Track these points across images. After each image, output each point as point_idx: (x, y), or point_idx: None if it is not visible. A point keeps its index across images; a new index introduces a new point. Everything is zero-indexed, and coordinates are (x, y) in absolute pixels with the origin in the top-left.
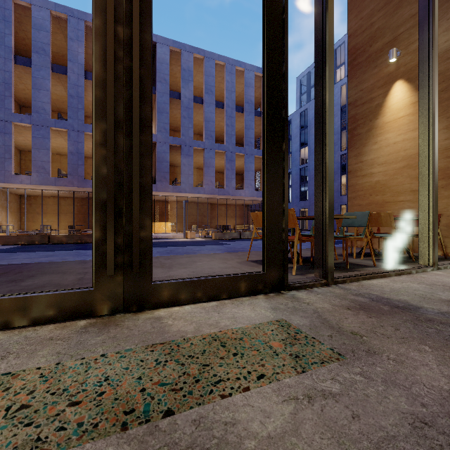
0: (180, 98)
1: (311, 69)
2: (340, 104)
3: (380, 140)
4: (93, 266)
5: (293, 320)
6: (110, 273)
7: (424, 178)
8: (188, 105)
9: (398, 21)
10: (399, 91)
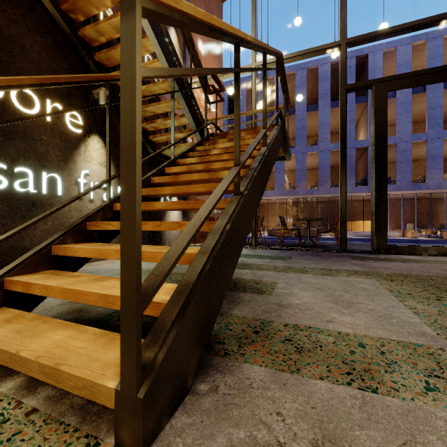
0: (394, 96)
1: None
2: None
3: None
4: None
5: None
6: None
7: None
8: (404, 100)
9: None
10: None
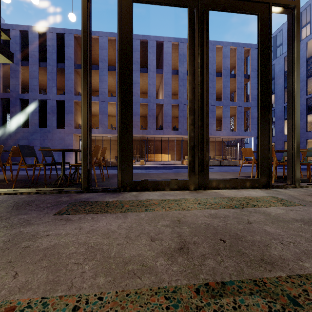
0: (178, 74)
1: (277, 32)
2: (306, 56)
3: None
4: (188, 171)
5: (278, 196)
6: (196, 173)
7: None
8: (183, 78)
9: None
10: None
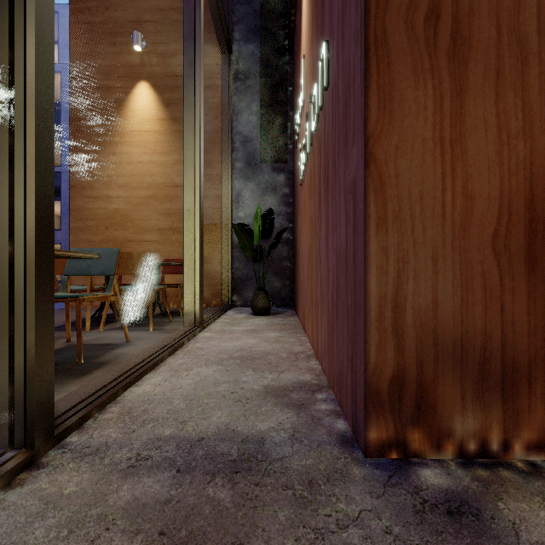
0: None
1: None
2: None
3: (121, 152)
4: None
5: None
6: None
7: (190, 208)
8: None
9: (143, 2)
10: (144, 95)
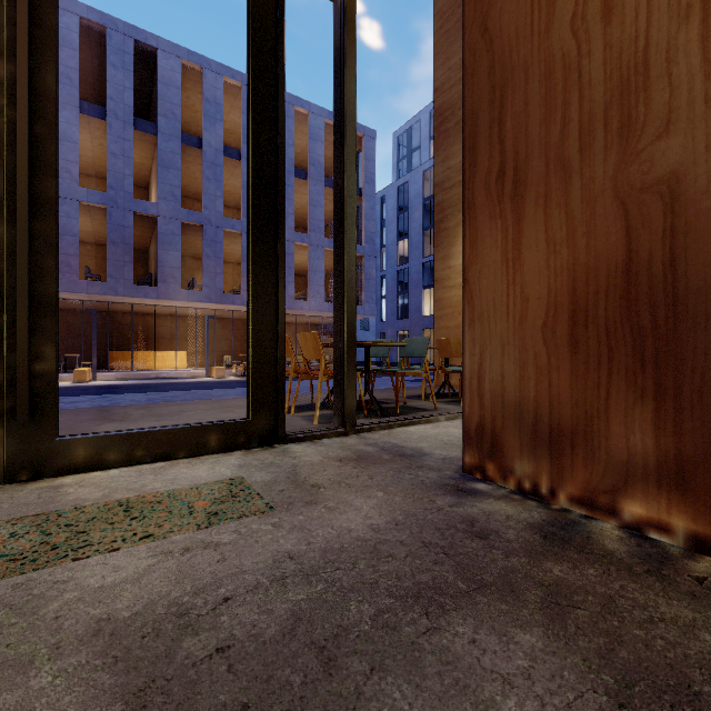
0: (201, 147)
1: (413, 123)
2: None
3: None
4: None
5: (253, 477)
6: None
7: None
8: (214, 160)
9: None
10: None
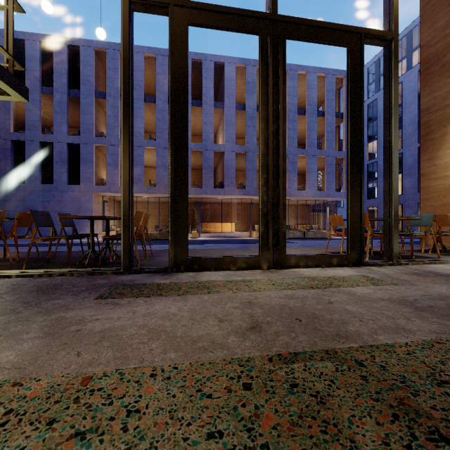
0: (245, 109)
1: (380, 55)
2: (418, 90)
3: None
4: (260, 244)
5: (370, 275)
6: (270, 248)
7: None
8: (252, 115)
9: None
10: None
